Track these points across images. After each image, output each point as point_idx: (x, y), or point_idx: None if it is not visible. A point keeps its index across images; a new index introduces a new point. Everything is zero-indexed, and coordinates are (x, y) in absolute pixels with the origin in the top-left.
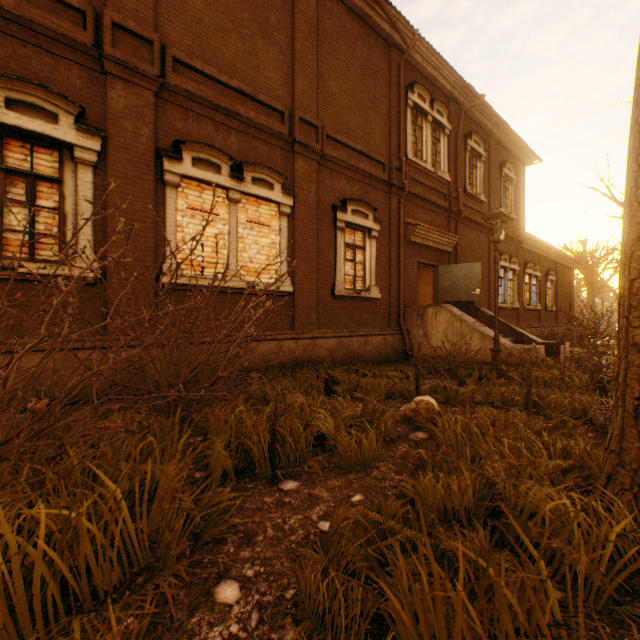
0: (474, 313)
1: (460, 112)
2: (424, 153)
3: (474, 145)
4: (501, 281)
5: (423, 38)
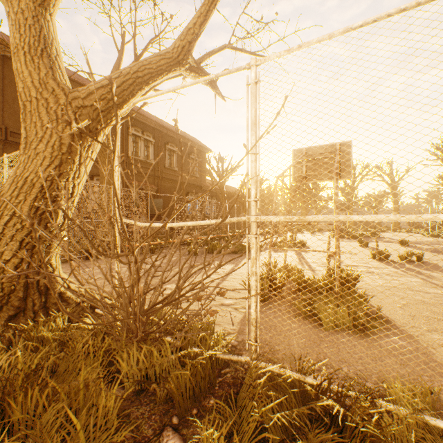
0: (160, 219)
1: (160, 135)
2: (140, 153)
3: (170, 147)
4: (190, 204)
5: (134, 110)
